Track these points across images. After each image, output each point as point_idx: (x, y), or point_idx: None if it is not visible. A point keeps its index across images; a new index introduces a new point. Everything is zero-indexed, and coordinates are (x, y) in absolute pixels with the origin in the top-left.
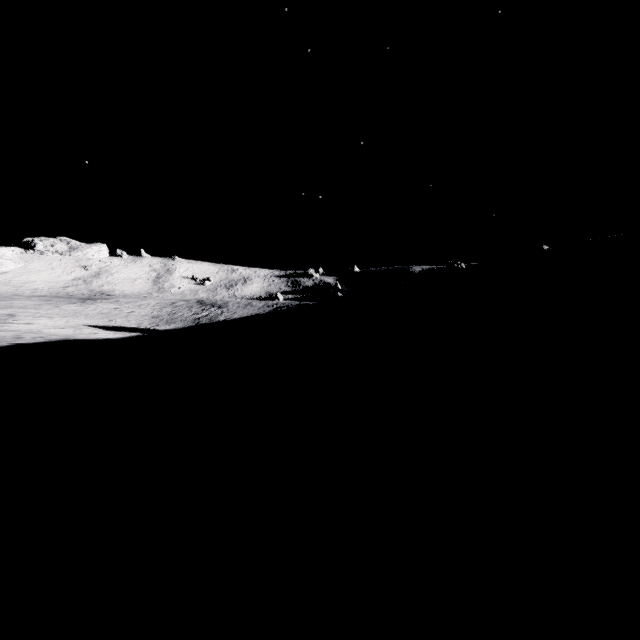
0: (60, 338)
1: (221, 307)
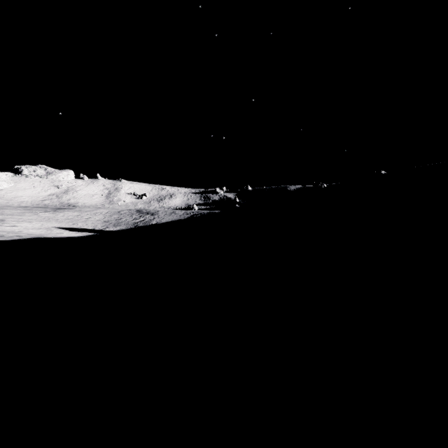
0: (31, 236)
1: (153, 214)
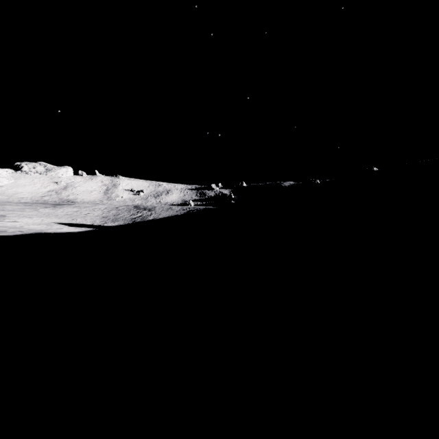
0: (33, 232)
1: (150, 210)
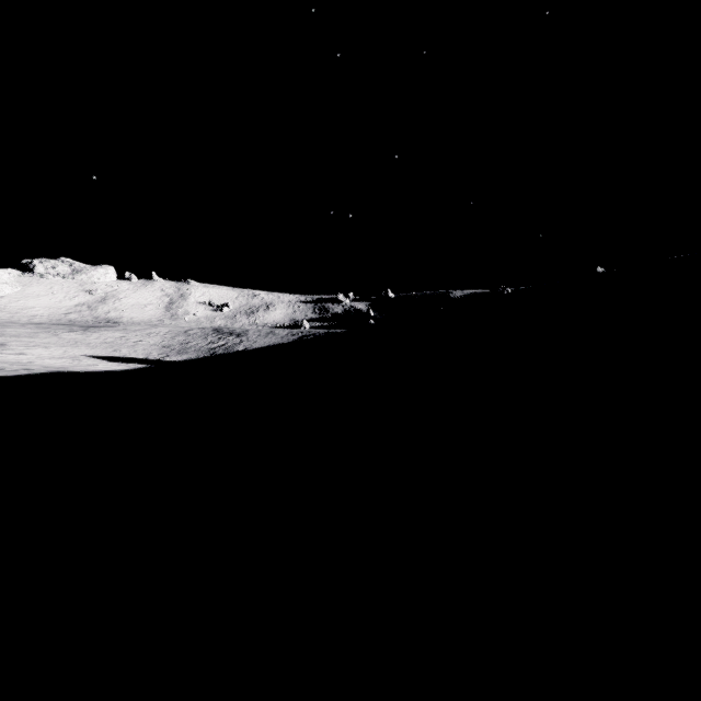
0: (47, 370)
1: (240, 336)
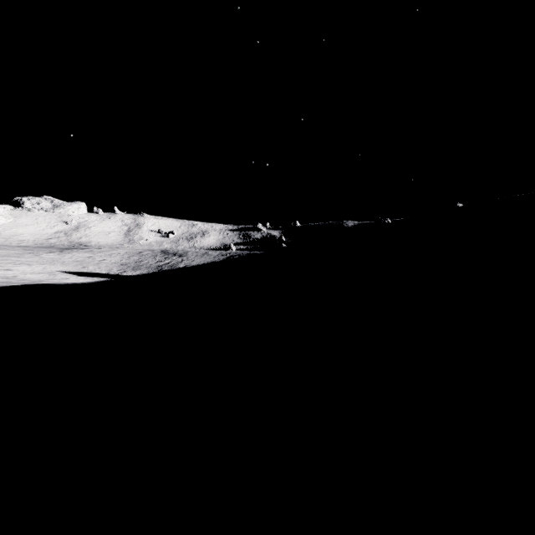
0: (23, 283)
1: (181, 256)
